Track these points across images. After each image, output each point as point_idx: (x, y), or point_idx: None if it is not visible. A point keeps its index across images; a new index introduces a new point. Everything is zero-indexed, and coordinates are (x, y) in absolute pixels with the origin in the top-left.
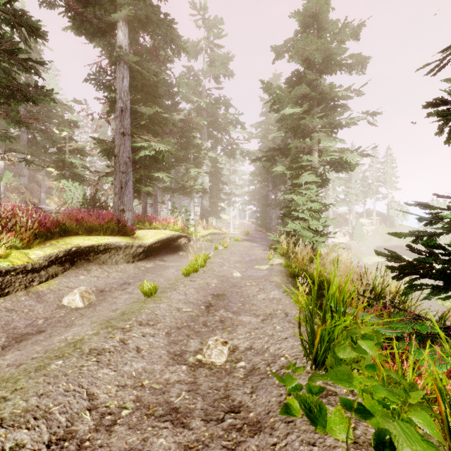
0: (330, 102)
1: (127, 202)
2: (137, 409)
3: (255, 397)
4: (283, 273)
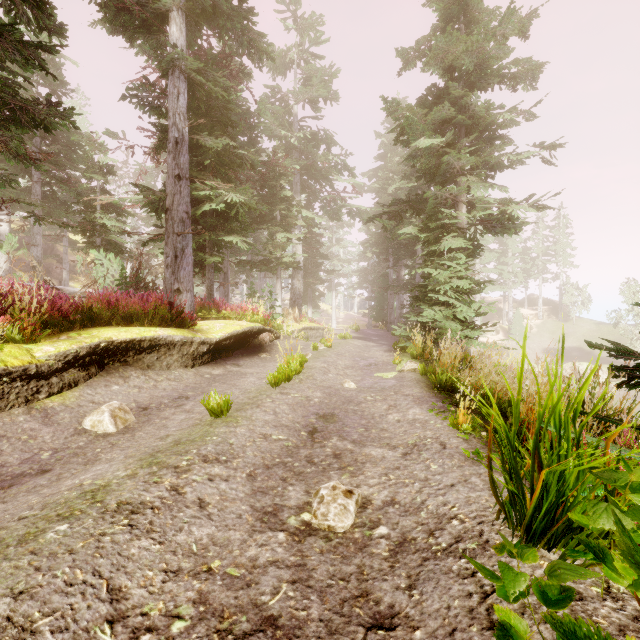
0: (484, 132)
1: (184, 279)
2: (199, 618)
3: (418, 596)
4: (421, 383)
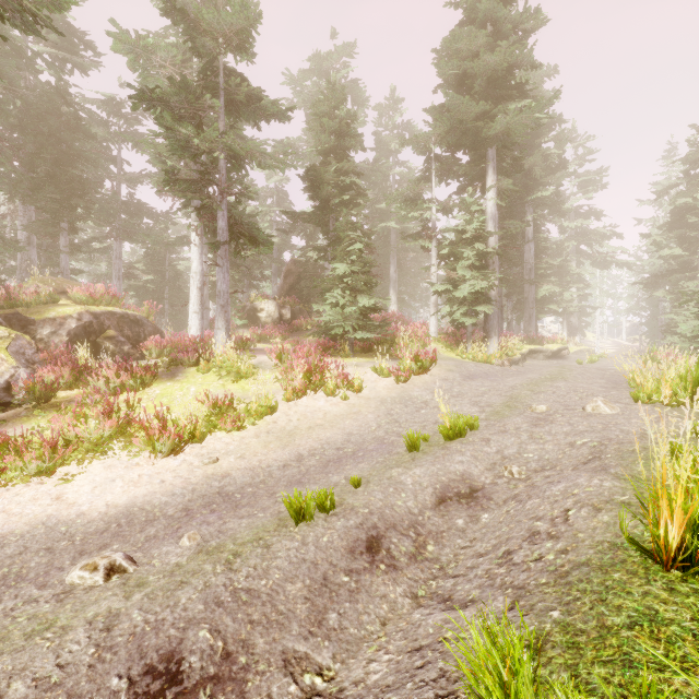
0: None
1: (532, 326)
2: None
3: None
4: None
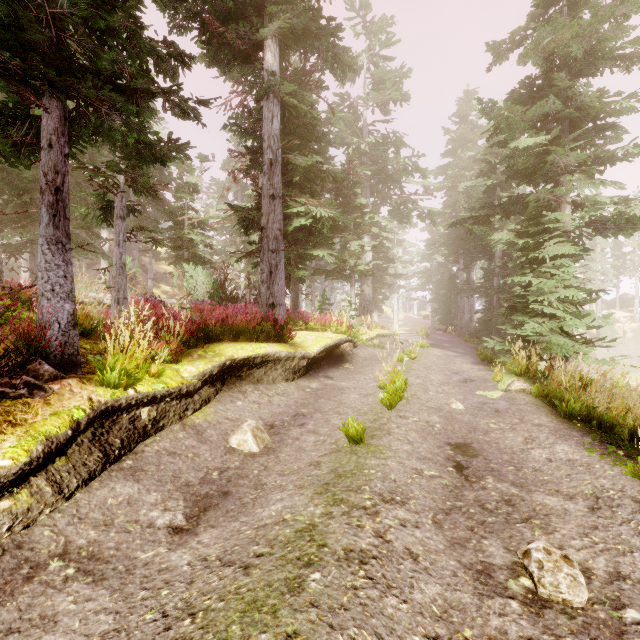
0: (588, 122)
1: (277, 293)
2: None
3: None
4: (542, 409)
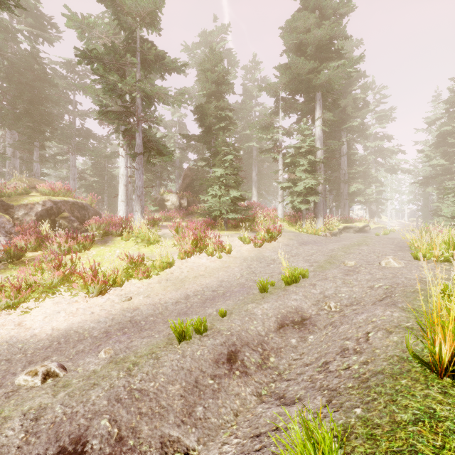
0: None
1: (346, 211)
2: None
3: None
4: None
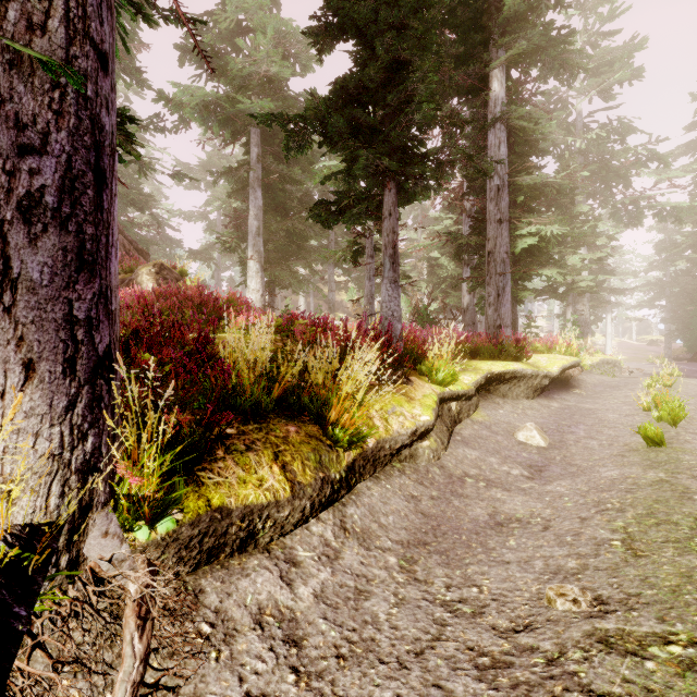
0: None
1: (504, 315)
2: None
3: None
4: None
